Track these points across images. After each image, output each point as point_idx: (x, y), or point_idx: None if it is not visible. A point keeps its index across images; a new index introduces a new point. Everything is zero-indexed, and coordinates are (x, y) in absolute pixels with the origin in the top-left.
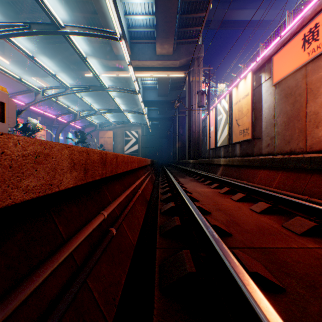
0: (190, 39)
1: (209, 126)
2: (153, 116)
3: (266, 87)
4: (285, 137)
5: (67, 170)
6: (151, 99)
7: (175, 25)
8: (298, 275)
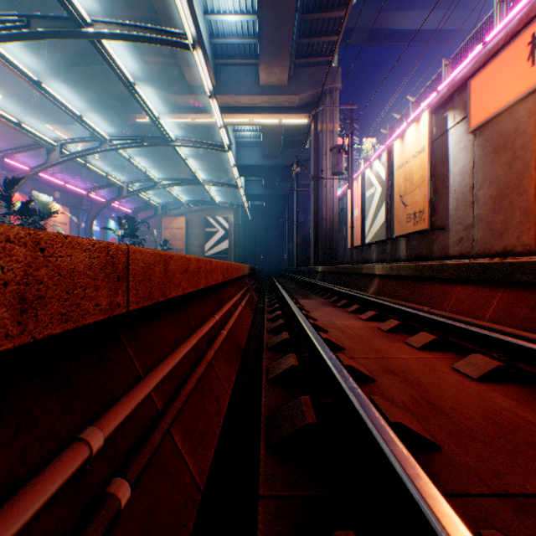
0: (319, 59)
1: (351, 207)
2: (255, 192)
3: (456, 136)
4: (494, 225)
5: None
6: (251, 163)
7: (292, 32)
8: None
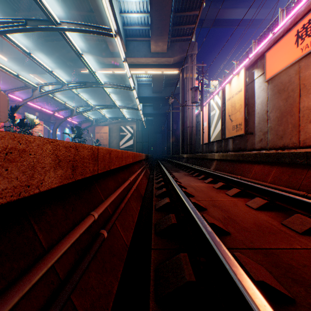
0: (184, 37)
1: (202, 121)
2: (148, 112)
3: (259, 83)
4: (278, 132)
5: (50, 168)
6: (146, 95)
7: (169, 23)
8: (306, 282)
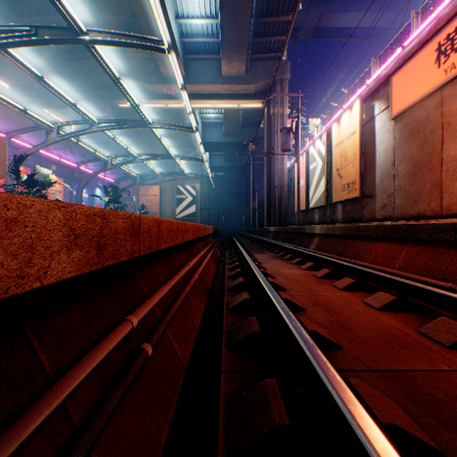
0: (271, 54)
1: (298, 178)
2: (217, 165)
3: (381, 121)
4: (410, 194)
5: (60, 248)
6: (214, 140)
7: (248, 33)
8: None
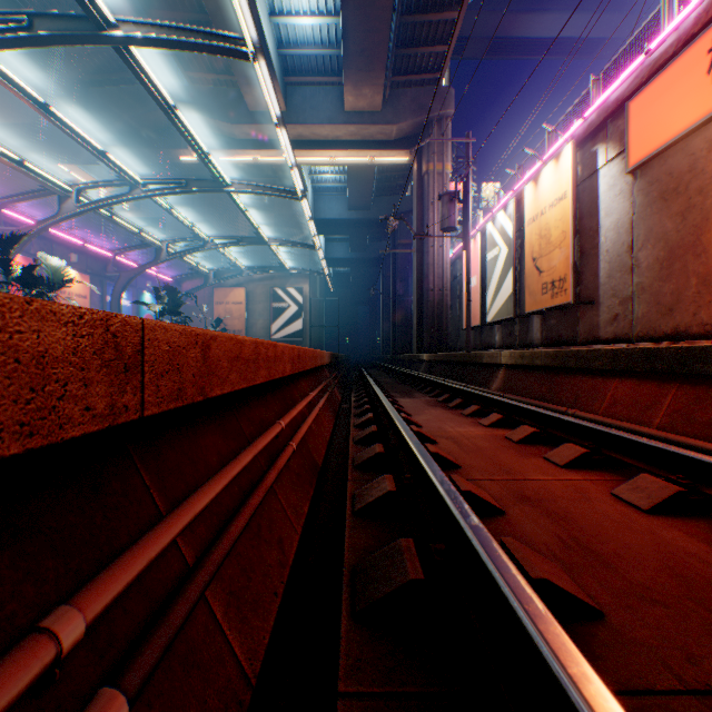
0: (423, 76)
1: (467, 274)
2: (338, 255)
3: (609, 177)
4: (661, 298)
5: None
6: (333, 216)
7: (388, 39)
8: None
